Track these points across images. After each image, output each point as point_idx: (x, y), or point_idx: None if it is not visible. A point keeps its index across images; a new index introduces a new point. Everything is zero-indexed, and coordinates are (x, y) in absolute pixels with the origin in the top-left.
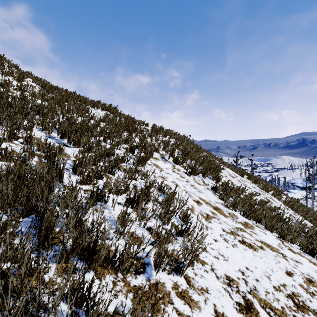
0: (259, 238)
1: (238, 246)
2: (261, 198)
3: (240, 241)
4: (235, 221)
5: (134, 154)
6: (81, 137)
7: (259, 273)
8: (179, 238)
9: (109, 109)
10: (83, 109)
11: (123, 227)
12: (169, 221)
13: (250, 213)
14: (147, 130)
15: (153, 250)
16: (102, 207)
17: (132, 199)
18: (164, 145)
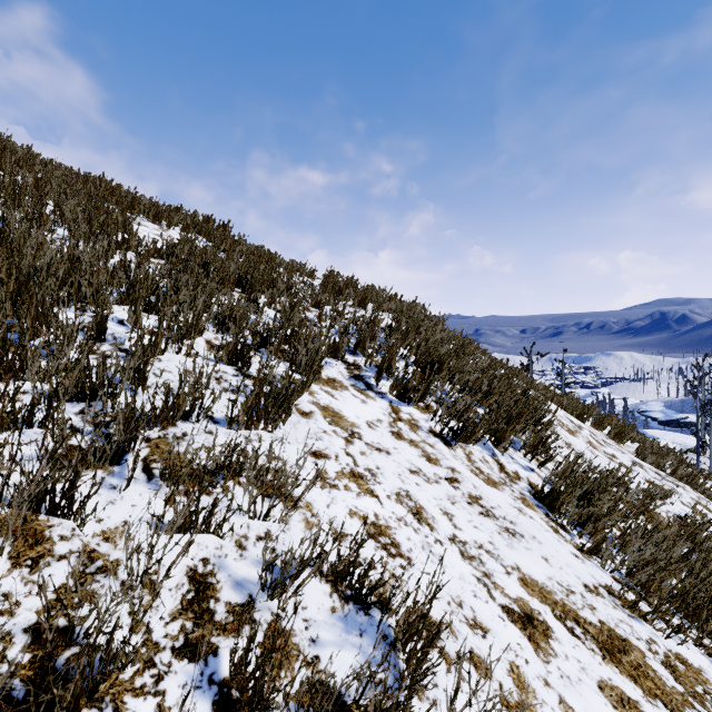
0: None
1: None
2: (706, 526)
3: None
4: None
5: (251, 372)
6: None
7: None
8: None
9: (204, 230)
10: (107, 218)
11: None
12: None
13: None
14: (309, 286)
15: None
16: None
17: None
18: (361, 333)
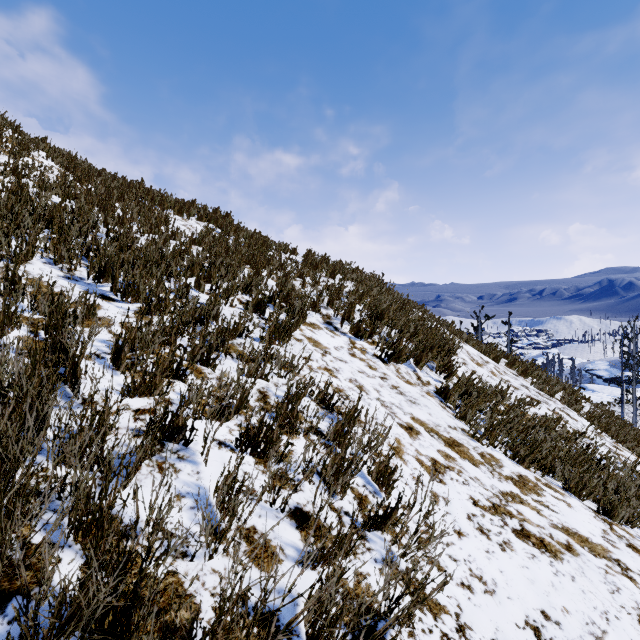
0: (559, 519)
1: (516, 547)
2: (546, 413)
3: (517, 533)
4: (496, 474)
5: (265, 317)
6: (141, 278)
7: (576, 627)
8: (371, 536)
9: (214, 219)
10: (156, 217)
11: (227, 515)
12: (345, 488)
13: (529, 454)
14: (294, 262)
15: (305, 583)
16: (176, 456)
17: (255, 433)
18: (331, 295)
